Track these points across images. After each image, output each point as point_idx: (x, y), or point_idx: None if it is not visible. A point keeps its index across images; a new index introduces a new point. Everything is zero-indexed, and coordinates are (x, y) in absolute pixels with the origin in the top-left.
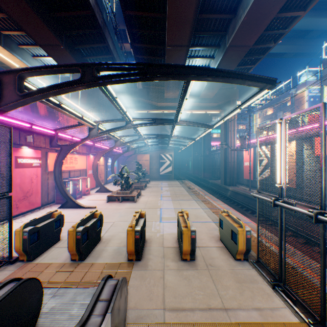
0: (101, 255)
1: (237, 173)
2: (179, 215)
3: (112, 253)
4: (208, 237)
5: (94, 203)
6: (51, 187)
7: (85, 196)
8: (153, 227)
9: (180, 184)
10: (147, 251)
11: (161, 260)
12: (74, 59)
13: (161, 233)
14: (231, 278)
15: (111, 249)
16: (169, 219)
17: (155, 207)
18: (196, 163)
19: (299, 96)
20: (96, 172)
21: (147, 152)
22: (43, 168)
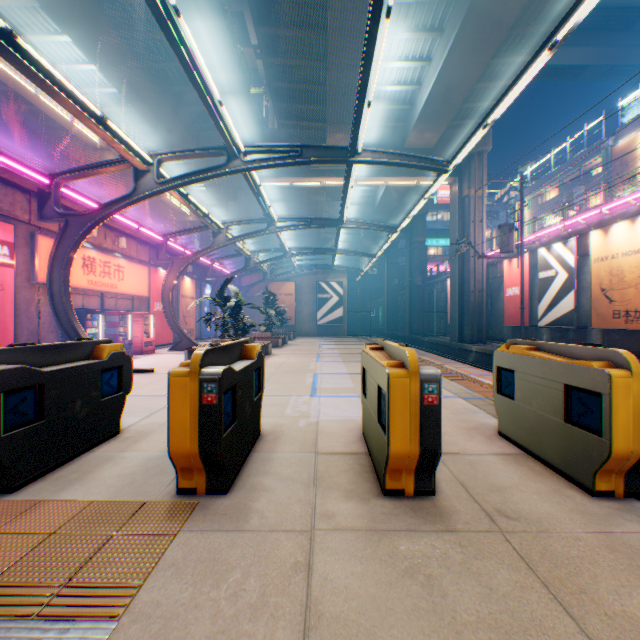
0: (89, 476)
1: (488, 317)
2: (368, 348)
3: (134, 469)
4: (458, 429)
5: (154, 365)
6: (49, 325)
7: (142, 355)
8: (290, 406)
9: (361, 341)
10: (258, 464)
11: (303, 495)
12: (113, 29)
13: (311, 420)
14: (632, 578)
15: (135, 458)
16: (337, 392)
17: (300, 372)
18: (394, 307)
19: (622, 150)
20: (171, 305)
21: (290, 277)
22: (22, 272)
